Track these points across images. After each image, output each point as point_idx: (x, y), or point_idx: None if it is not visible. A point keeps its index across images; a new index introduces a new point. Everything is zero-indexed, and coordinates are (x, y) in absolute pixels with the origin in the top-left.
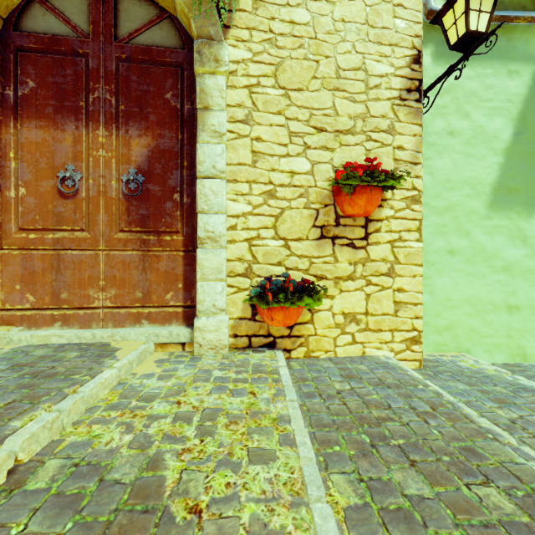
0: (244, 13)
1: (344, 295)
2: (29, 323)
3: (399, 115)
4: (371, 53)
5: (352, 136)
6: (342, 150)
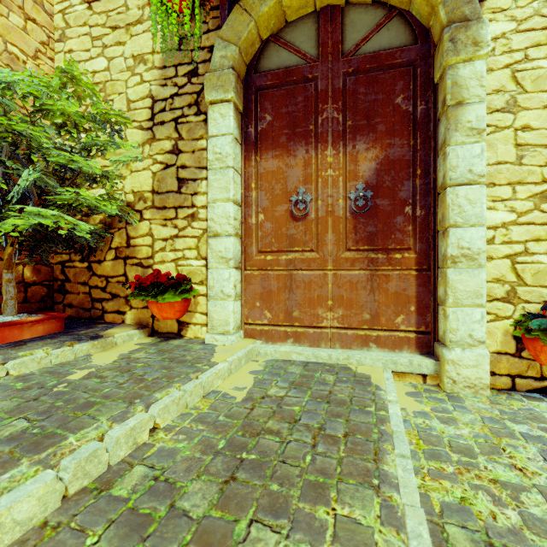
0: None
1: None
2: (266, 337)
3: None
4: None
5: None
6: None
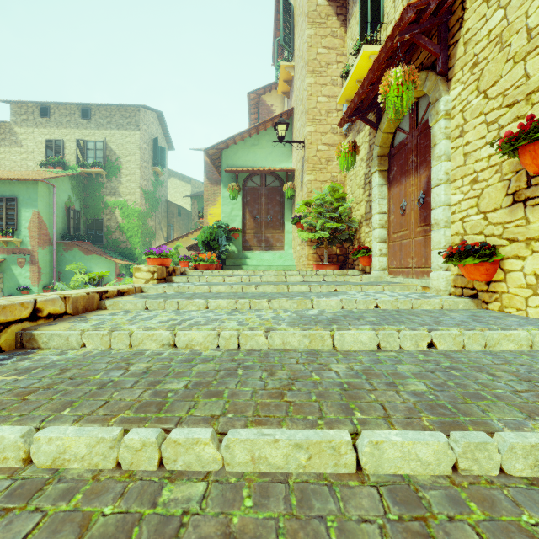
0: (459, 60)
1: (536, 256)
2: (394, 274)
3: None
4: None
5: None
6: (533, 110)
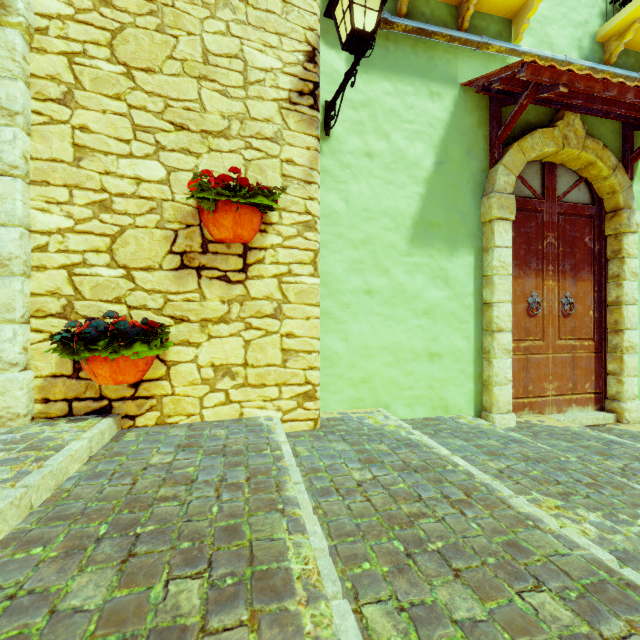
0: None
1: (215, 342)
2: None
3: (289, 122)
4: (252, 39)
5: (225, 140)
6: (211, 157)
